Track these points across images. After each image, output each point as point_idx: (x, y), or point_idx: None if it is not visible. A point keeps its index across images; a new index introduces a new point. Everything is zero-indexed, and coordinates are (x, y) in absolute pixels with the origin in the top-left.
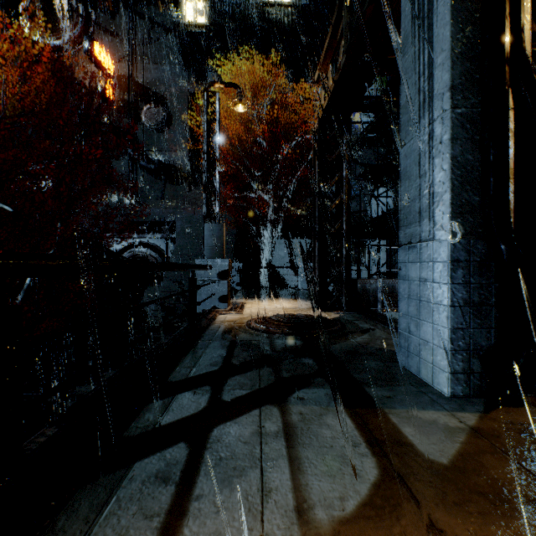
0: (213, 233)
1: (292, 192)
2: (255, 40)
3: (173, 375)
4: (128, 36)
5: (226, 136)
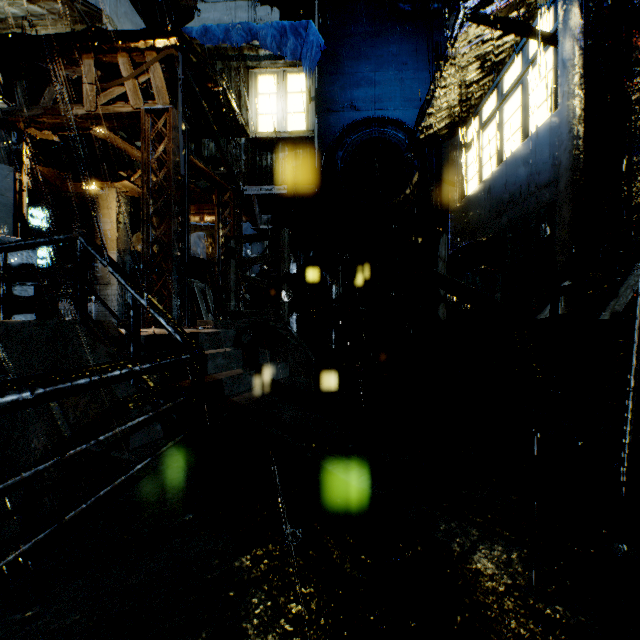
0: None
1: None
2: None
3: None
4: None
5: None
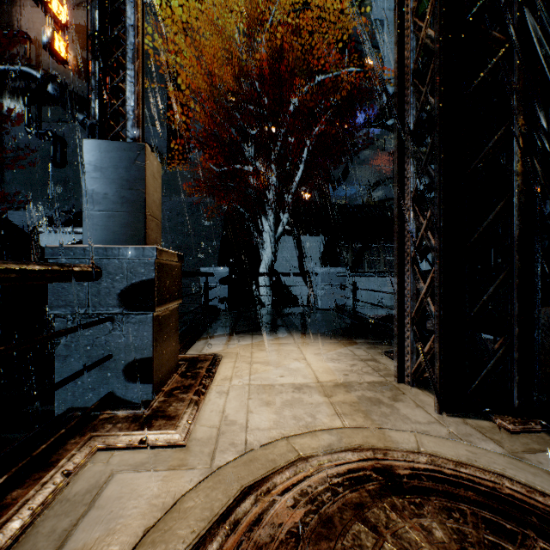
0: (110, 169)
1: (305, 162)
2: None
3: None
4: None
5: (214, 107)
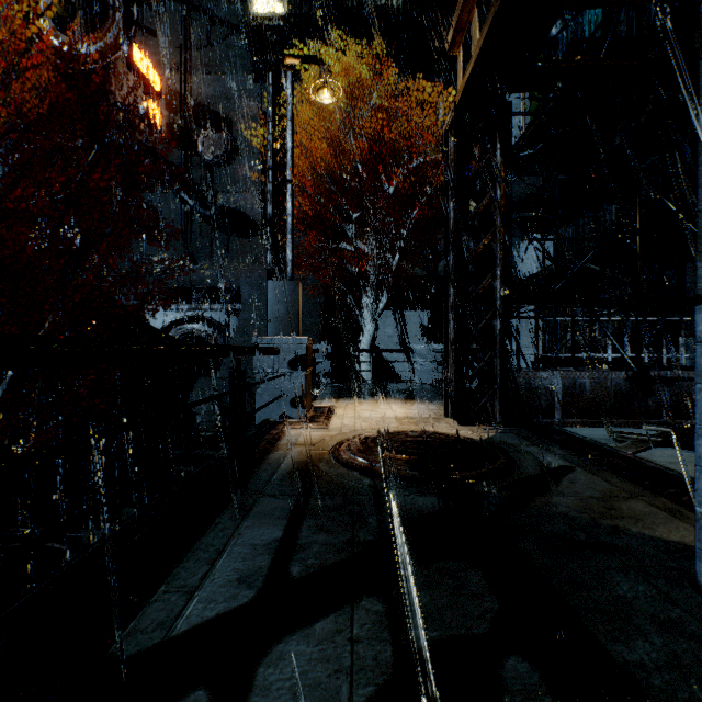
0: (281, 296)
1: (405, 241)
2: (351, 34)
3: (134, 627)
4: (180, 38)
5: (312, 170)
